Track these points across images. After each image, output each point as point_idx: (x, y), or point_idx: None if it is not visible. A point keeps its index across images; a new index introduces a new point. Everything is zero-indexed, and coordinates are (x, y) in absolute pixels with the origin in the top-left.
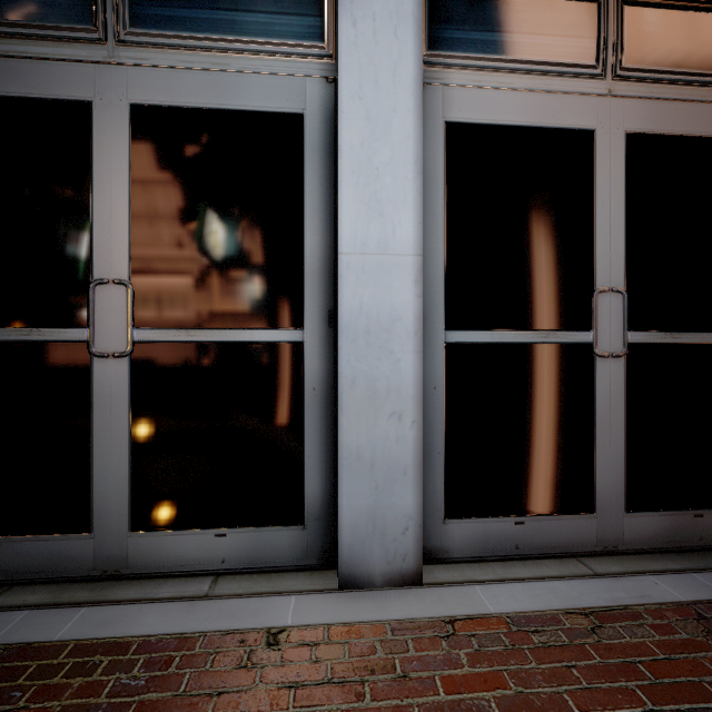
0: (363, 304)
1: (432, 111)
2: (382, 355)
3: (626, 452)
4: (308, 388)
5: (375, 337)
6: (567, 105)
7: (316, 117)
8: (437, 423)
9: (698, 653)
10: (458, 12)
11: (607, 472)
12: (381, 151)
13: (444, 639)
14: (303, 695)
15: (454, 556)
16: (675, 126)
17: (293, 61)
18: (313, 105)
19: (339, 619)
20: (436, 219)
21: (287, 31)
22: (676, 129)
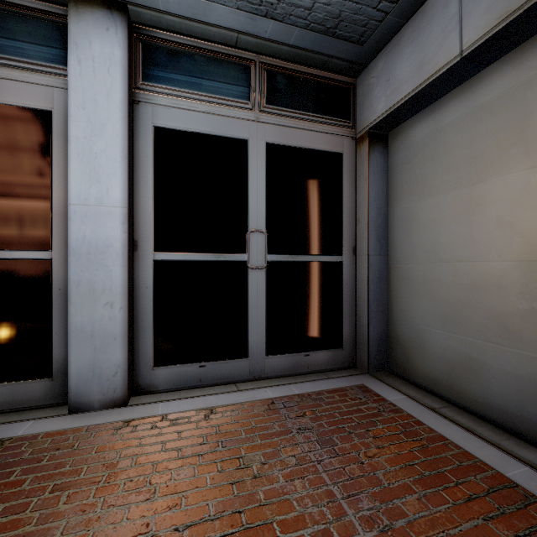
0: (86, 236)
1: (145, 119)
2: (99, 267)
3: (267, 322)
4: (56, 289)
5: (94, 256)
6: (232, 123)
7: (61, 114)
8: (148, 309)
9: (253, 418)
10: (163, 61)
11: (256, 334)
12: (98, 143)
13: (117, 429)
14: (2, 466)
15: (160, 389)
16: (294, 141)
17: (44, 76)
18: (59, 106)
19: (56, 428)
20: (148, 185)
21: (39, 56)
22: (295, 143)
